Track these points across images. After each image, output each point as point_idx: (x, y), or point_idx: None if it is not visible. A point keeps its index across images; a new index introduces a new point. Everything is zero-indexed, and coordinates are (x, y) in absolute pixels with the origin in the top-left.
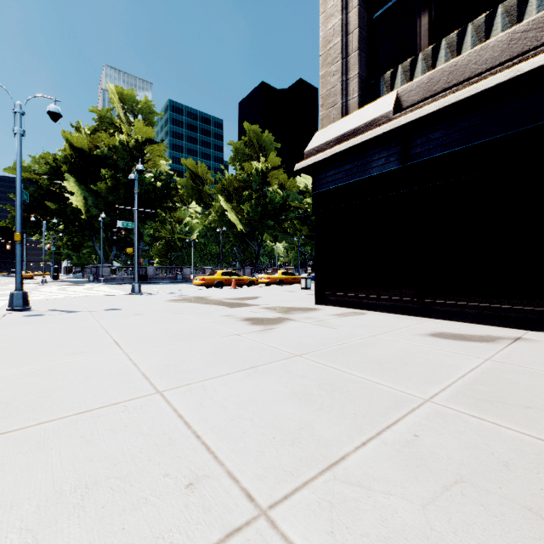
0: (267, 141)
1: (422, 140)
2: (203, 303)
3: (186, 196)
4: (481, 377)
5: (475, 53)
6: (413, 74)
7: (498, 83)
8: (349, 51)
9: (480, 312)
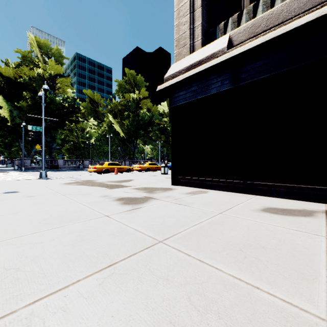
0: (139, 81)
1: (247, 68)
2: (90, 185)
3: (86, 114)
4: None
5: (286, 4)
6: (239, 24)
7: (307, 22)
8: (195, 8)
9: (289, 190)
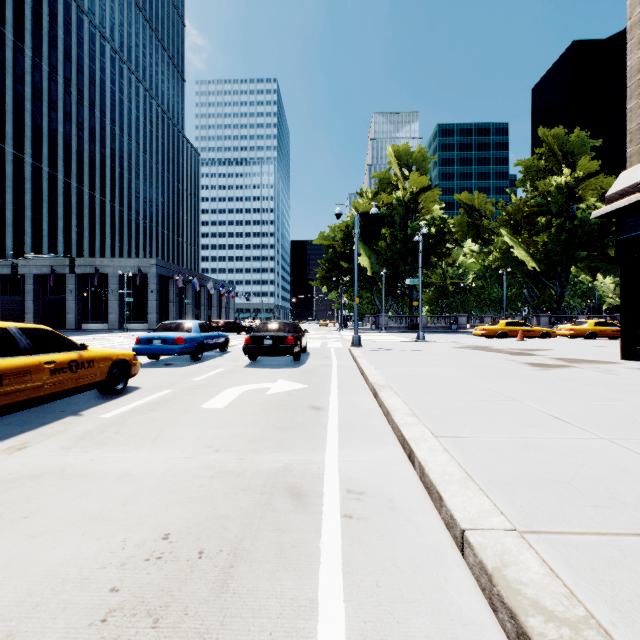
0: (575, 142)
1: None
2: (486, 350)
3: (460, 235)
4: None
5: None
6: None
7: None
8: None
9: None
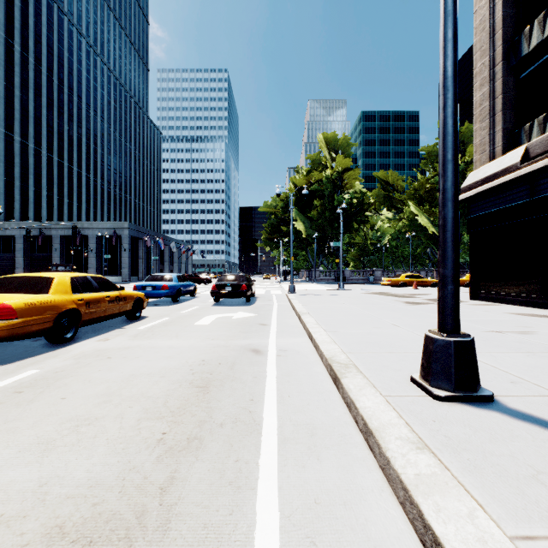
0: (466, 133)
1: (543, 181)
2: (384, 295)
3: (377, 205)
4: (488, 320)
5: None
6: (545, 126)
7: None
8: (495, 111)
9: None
